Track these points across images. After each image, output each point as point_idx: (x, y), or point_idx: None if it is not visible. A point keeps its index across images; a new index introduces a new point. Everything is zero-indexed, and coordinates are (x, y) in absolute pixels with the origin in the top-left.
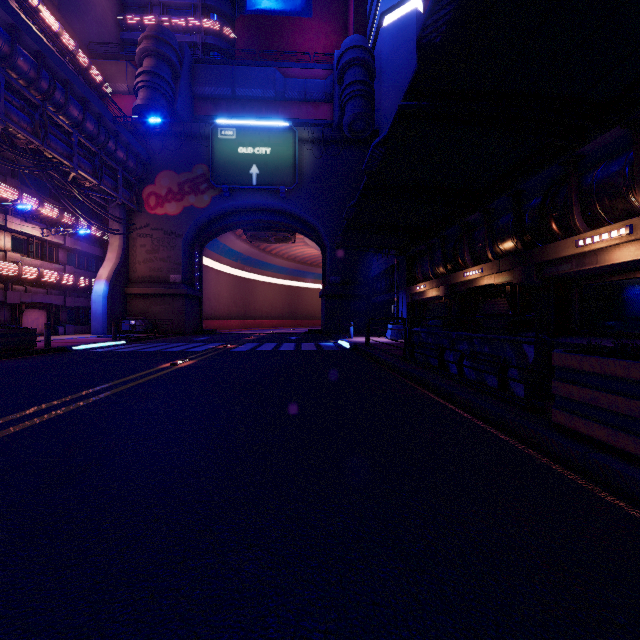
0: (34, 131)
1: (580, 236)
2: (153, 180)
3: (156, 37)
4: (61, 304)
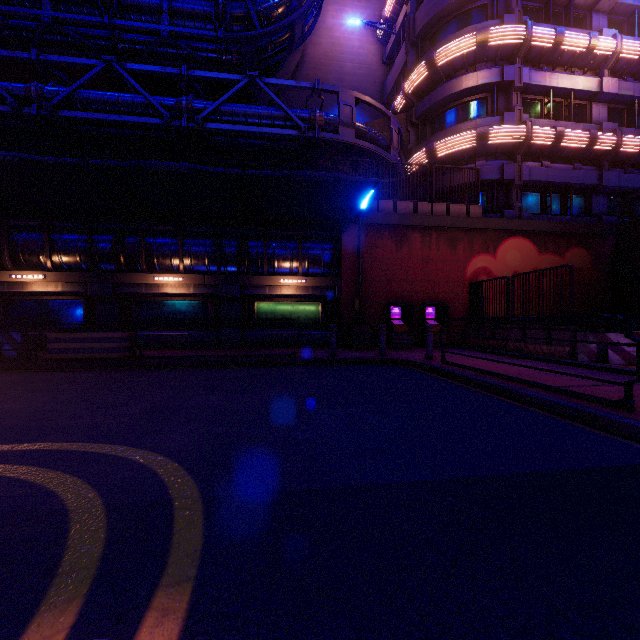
0: None
1: (13, 272)
2: None
3: None
4: None
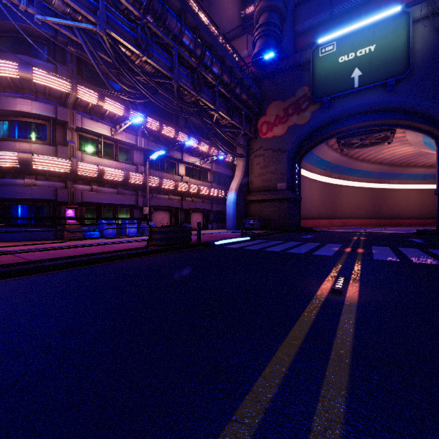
0: (194, 87)
1: None
2: (265, 112)
3: None
4: (210, 209)
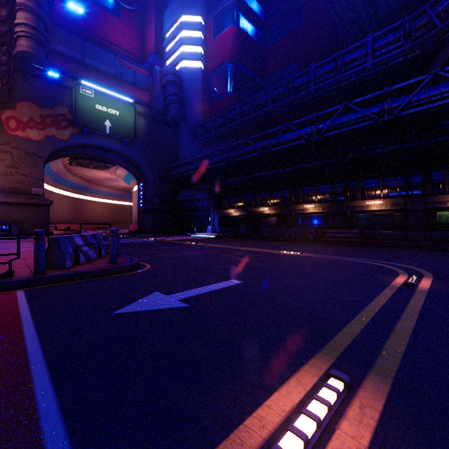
0: None
1: (303, 205)
2: (13, 106)
3: None
4: None
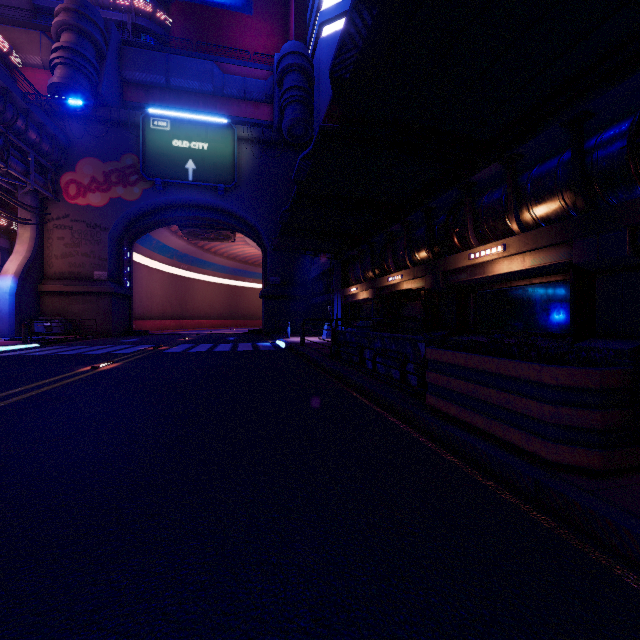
0: None
1: (472, 250)
2: (73, 167)
3: (77, 11)
4: None
